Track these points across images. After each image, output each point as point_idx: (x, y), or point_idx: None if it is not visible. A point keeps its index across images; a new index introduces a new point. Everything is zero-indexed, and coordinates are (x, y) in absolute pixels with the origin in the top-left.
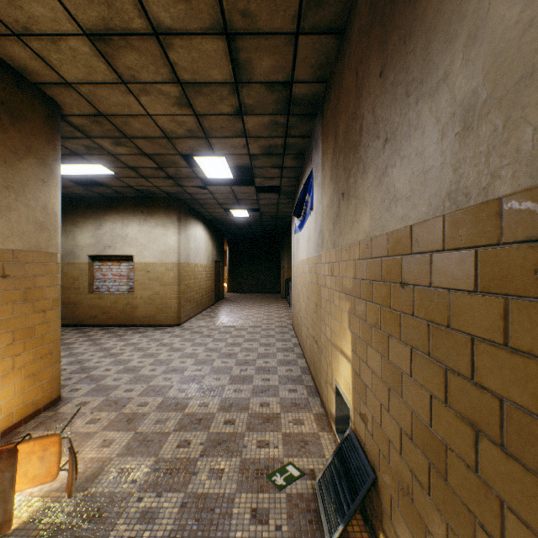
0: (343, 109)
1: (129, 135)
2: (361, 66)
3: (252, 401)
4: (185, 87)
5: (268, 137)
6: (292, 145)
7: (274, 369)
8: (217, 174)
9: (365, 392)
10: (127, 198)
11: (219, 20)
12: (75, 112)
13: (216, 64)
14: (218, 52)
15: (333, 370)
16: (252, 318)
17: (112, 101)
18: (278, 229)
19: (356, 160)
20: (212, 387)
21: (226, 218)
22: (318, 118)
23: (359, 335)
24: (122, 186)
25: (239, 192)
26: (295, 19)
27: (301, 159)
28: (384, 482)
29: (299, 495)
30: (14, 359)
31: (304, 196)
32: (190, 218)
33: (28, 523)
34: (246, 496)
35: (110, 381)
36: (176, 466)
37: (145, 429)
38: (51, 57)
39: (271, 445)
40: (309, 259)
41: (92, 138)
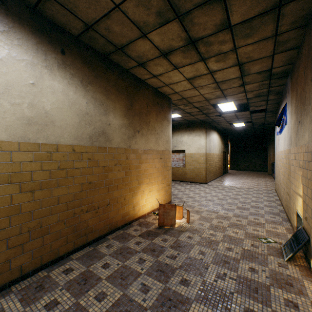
0: (299, 83)
1: (191, 102)
2: (305, 71)
3: (249, 216)
4: (218, 83)
5: (258, 90)
6: (273, 90)
7: (261, 207)
8: (227, 109)
9: (306, 208)
10: (182, 124)
11: (236, 62)
12: (175, 99)
13: (233, 73)
14: (234, 70)
15: (295, 205)
16: (247, 184)
17: (188, 94)
18: (265, 130)
19: (303, 109)
20: (228, 208)
21: (230, 127)
22: (288, 78)
23: (304, 185)
24: (182, 120)
25: (239, 115)
26: (271, 52)
27: (279, 94)
28: (311, 238)
29: (273, 246)
30: (162, 184)
31: (281, 116)
32: (210, 130)
33: (178, 227)
34: (248, 240)
35: (184, 199)
36: (218, 227)
37: (204, 215)
38: (174, 87)
39: (259, 231)
40: (284, 151)
41: (177, 106)
